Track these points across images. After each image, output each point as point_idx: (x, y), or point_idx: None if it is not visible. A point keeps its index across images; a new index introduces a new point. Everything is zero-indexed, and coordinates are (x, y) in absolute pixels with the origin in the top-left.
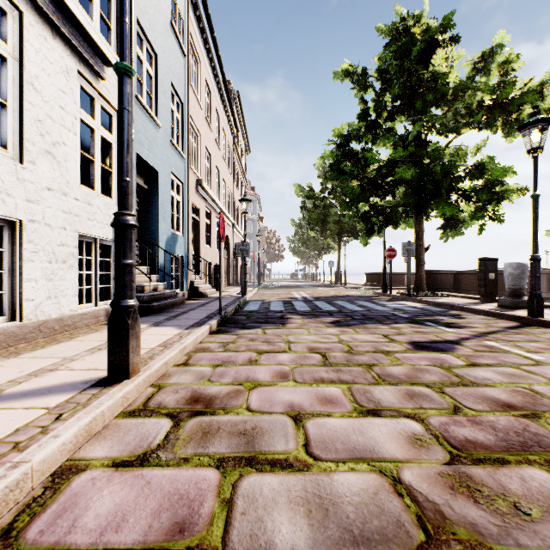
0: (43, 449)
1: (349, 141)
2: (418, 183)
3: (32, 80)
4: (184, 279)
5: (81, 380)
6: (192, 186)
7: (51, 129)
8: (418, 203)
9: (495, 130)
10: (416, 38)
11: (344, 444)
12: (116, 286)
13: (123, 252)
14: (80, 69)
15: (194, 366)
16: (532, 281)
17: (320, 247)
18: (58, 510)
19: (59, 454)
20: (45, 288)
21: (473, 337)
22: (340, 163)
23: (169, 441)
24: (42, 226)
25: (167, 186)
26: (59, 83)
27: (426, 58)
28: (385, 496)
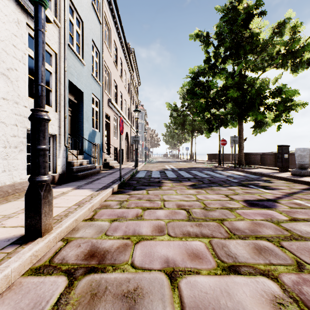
0: None
1: (198, 76)
2: (241, 100)
3: None
4: (100, 158)
5: (5, 237)
6: (105, 102)
7: (5, 59)
8: (240, 112)
9: (287, 68)
10: (240, 12)
11: None
12: (32, 166)
13: (37, 139)
14: (28, 22)
15: (97, 221)
16: None
17: (181, 139)
18: None
19: None
20: (1, 164)
21: (284, 196)
22: (193, 89)
23: (59, 307)
24: None
25: (89, 101)
26: (12, 29)
27: (246, 24)
28: None
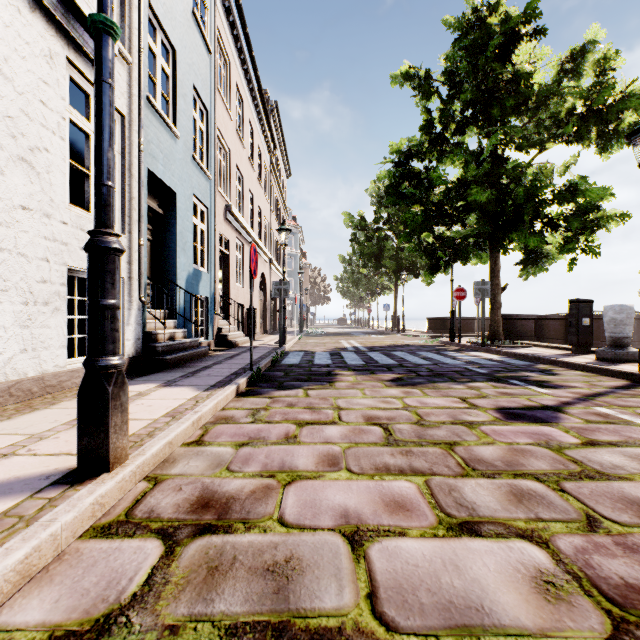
0: None
1: (409, 159)
2: (495, 208)
3: None
4: (209, 325)
5: (41, 472)
6: (219, 212)
7: (27, 129)
8: (493, 233)
9: (588, 143)
10: (493, 30)
11: (432, 594)
12: (91, 337)
13: (101, 288)
14: (69, 55)
15: (210, 445)
16: None
17: (374, 287)
18: None
19: None
20: (18, 338)
21: (578, 401)
22: (399, 185)
23: (152, 587)
24: (14, 256)
25: (187, 211)
26: (39, 71)
27: (505, 54)
28: None
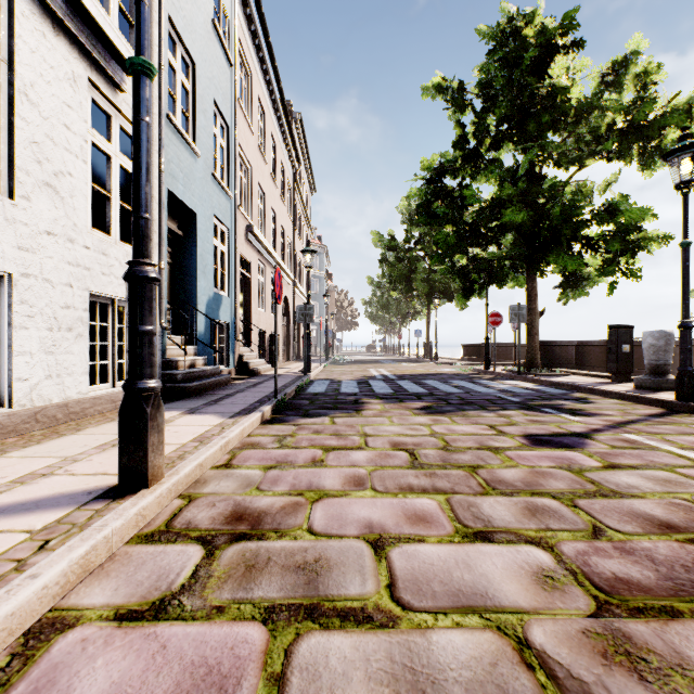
0: (12, 596)
1: (442, 176)
2: (531, 229)
3: (25, 89)
4: (230, 352)
5: (82, 489)
6: (240, 232)
7: (51, 154)
8: (530, 254)
9: (629, 160)
10: (528, 42)
11: (444, 585)
12: (130, 362)
13: (139, 315)
14: (91, 76)
15: (239, 468)
16: (681, 355)
17: (405, 311)
18: (25, 693)
19: (38, 602)
20: (43, 364)
21: (608, 428)
22: (431, 204)
23: (198, 579)
24: (40, 282)
25: (208, 232)
26: (63, 95)
27: (541, 67)
28: (508, 669)
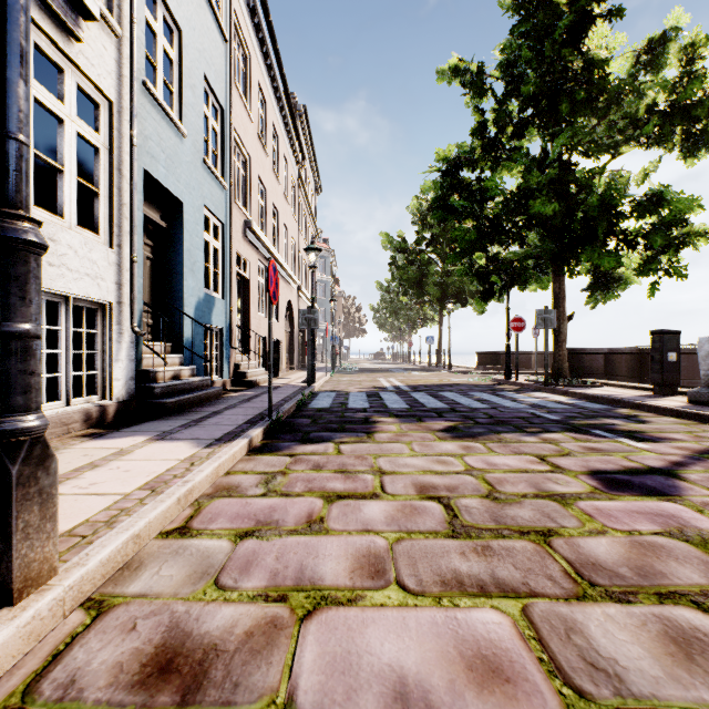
0: None
1: (458, 167)
2: (563, 222)
3: None
4: (225, 361)
5: None
6: (237, 228)
7: None
8: (558, 252)
9: (671, 146)
10: (561, 9)
11: None
12: None
13: None
14: (32, 13)
15: (198, 536)
16: None
17: (415, 317)
18: None
19: None
20: None
21: (691, 460)
22: (447, 198)
23: None
24: None
25: (197, 224)
26: None
27: (575, 40)
28: None
